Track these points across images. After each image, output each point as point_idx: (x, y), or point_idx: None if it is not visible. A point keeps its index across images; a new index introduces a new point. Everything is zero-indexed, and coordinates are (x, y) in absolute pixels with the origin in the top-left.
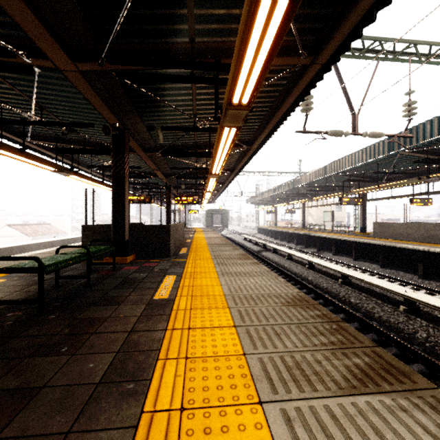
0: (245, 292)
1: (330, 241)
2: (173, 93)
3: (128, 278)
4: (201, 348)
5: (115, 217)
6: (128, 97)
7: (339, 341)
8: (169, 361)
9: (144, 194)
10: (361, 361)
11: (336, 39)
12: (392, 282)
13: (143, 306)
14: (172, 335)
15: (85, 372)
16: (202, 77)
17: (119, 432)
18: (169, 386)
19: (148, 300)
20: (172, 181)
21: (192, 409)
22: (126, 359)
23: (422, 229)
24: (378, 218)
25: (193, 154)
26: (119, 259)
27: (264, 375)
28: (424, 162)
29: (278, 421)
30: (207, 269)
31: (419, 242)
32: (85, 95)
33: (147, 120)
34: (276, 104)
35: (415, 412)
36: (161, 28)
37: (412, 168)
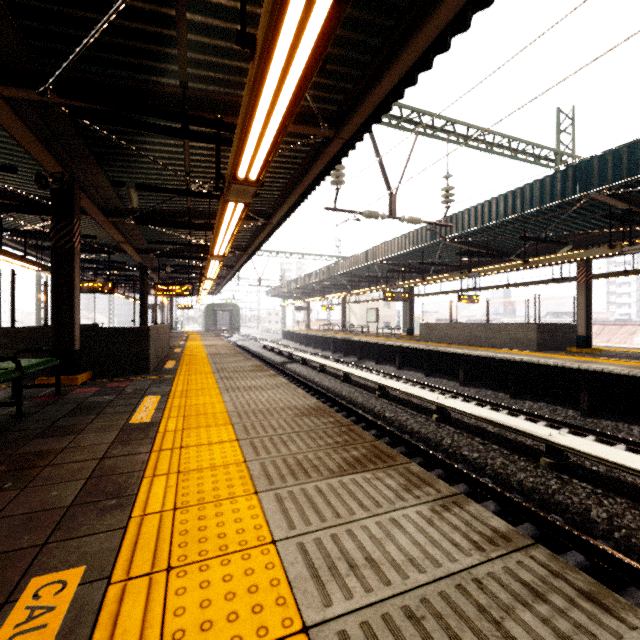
0: (254, 407)
1: (373, 347)
2: (155, 141)
3: (84, 403)
4: (197, 462)
5: (57, 315)
6: (83, 138)
7: (345, 440)
8: (158, 477)
9: (99, 277)
10: (358, 453)
11: (357, 118)
12: (433, 391)
13: (115, 433)
14: (160, 455)
15: (48, 500)
16: (198, 133)
17: (107, 534)
18: (159, 496)
19: (121, 426)
20: (150, 260)
21: (186, 507)
22: (102, 482)
23: (466, 331)
24: (432, 318)
25: (185, 225)
26: (65, 379)
27: (263, 474)
28: (466, 255)
29: (271, 501)
30: (205, 385)
31: (463, 345)
32: (8, 129)
33: (112, 171)
34: (298, 172)
35: (386, 479)
36: (139, 63)
37: (456, 260)
